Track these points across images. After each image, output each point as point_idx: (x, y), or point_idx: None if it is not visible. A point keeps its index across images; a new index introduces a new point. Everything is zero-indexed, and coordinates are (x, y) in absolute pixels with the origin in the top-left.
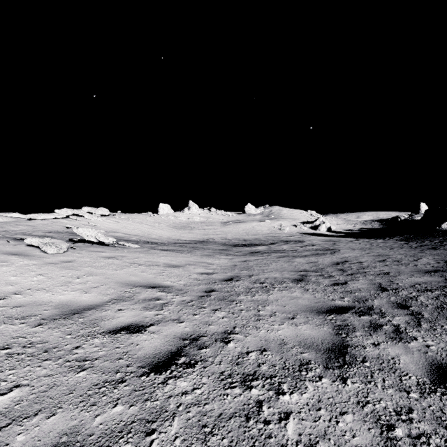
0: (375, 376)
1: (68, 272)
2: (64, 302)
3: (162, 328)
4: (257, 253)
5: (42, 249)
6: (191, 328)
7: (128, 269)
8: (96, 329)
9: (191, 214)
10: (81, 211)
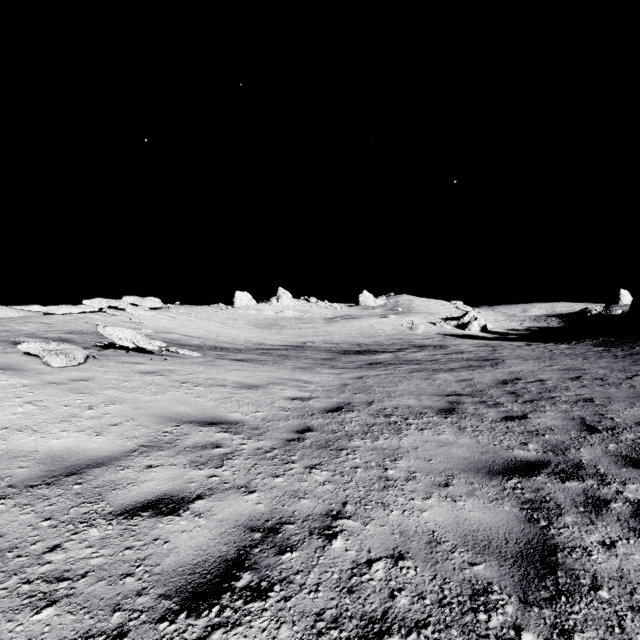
0: (629, 628)
1: (77, 398)
2: (58, 451)
3: (216, 505)
4: (378, 364)
5: (43, 360)
6: (268, 505)
7: (175, 393)
8: (98, 506)
9: (280, 306)
10: (121, 303)
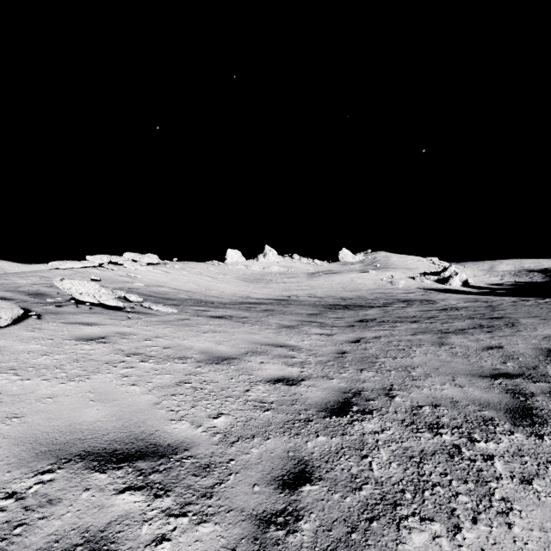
0: None
1: None
2: None
3: None
4: (370, 322)
5: None
6: None
7: (103, 376)
8: None
9: (267, 262)
10: (121, 259)
